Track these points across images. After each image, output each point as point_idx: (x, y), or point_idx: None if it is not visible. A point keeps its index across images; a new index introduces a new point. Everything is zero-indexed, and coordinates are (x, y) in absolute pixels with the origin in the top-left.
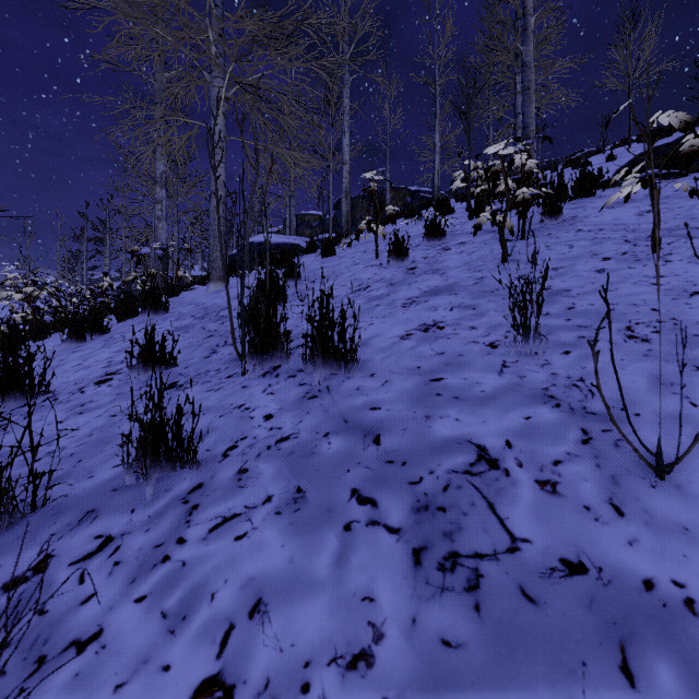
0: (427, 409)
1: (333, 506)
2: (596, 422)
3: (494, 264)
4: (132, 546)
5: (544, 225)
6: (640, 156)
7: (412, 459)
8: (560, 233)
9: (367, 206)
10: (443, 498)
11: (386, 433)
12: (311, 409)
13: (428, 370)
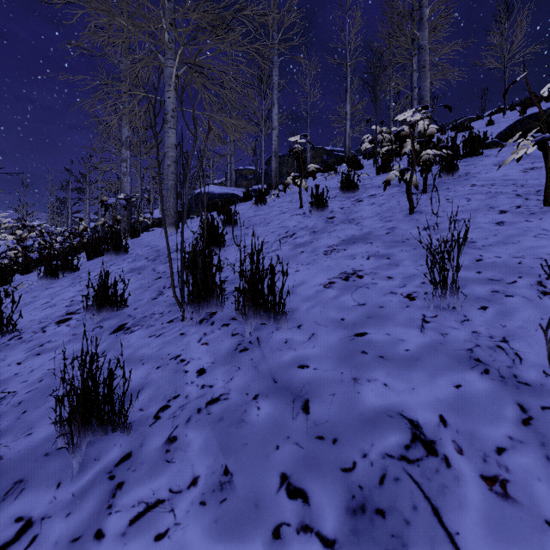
0: (354, 369)
1: (261, 498)
2: (532, 395)
3: (402, 215)
4: (49, 537)
5: (442, 180)
6: (535, 122)
7: (343, 435)
8: (457, 187)
9: (292, 163)
10: (381, 495)
11: (314, 398)
12: (242, 363)
13: (352, 323)
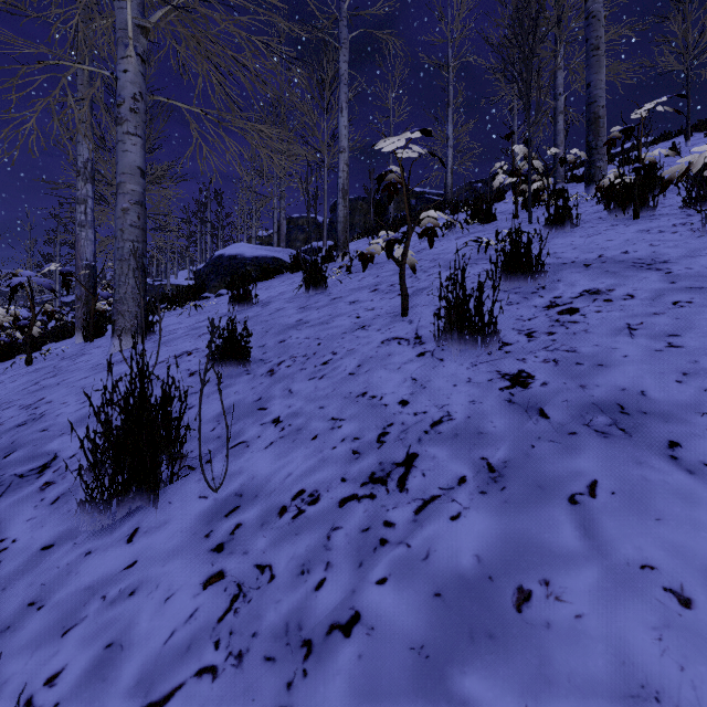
0: None
1: None
2: None
3: None
4: None
5: None
6: None
7: None
8: None
9: (367, 209)
10: None
11: None
12: None
13: None
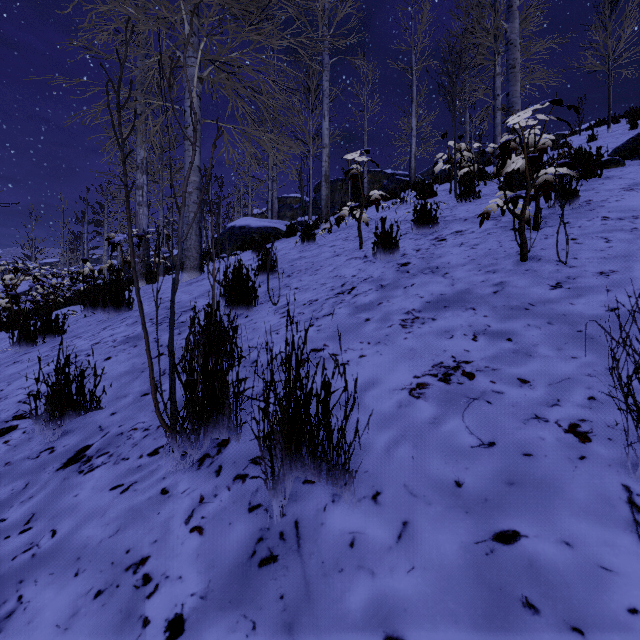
0: None
1: None
2: None
3: (510, 263)
4: None
5: (555, 211)
6: None
7: None
8: (581, 221)
9: (345, 189)
10: None
11: None
12: (261, 610)
13: (479, 498)
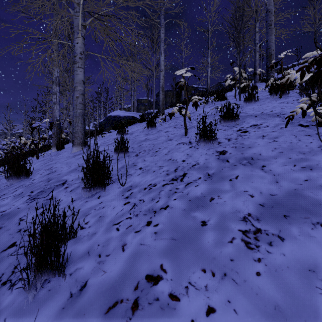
0: None
1: None
2: None
3: (321, 159)
4: None
5: None
6: None
7: None
8: None
9: (172, 95)
10: None
11: None
12: None
13: None
